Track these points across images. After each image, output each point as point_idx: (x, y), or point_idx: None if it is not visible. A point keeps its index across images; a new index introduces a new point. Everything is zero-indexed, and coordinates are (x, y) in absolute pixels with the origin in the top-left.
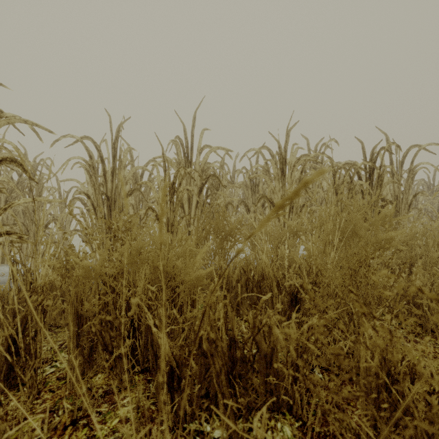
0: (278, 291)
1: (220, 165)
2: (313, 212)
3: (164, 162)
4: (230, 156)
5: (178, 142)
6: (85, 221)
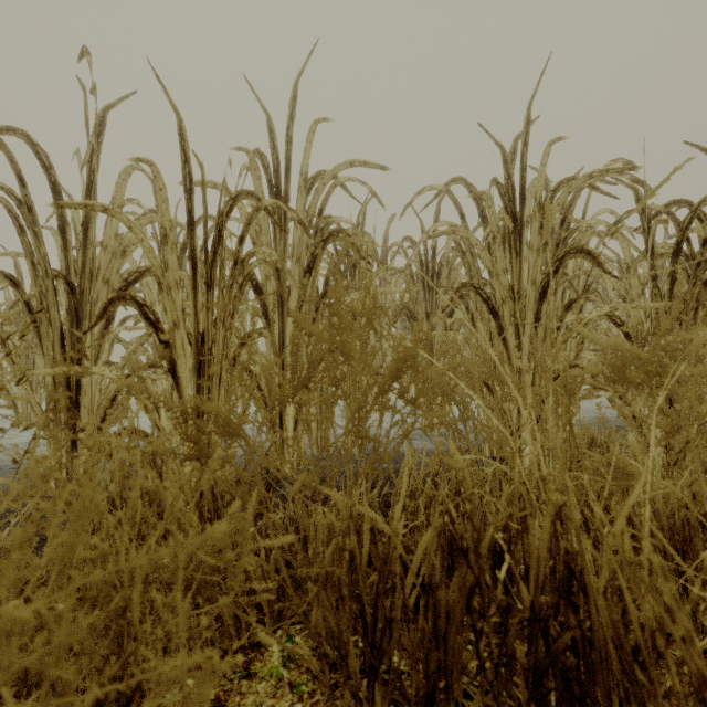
0: (644, 671)
1: (356, 224)
2: (585, 325)
3: (188, 165)
4: (379, 199)
5: (252, 154)
6: (4, 347)
